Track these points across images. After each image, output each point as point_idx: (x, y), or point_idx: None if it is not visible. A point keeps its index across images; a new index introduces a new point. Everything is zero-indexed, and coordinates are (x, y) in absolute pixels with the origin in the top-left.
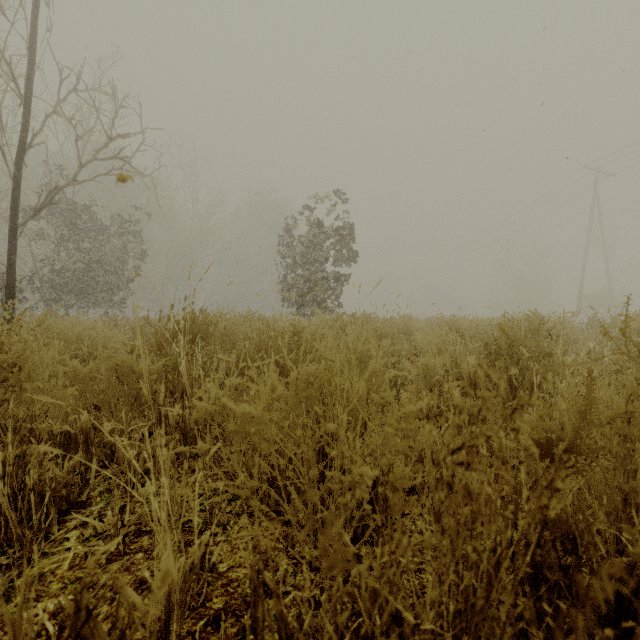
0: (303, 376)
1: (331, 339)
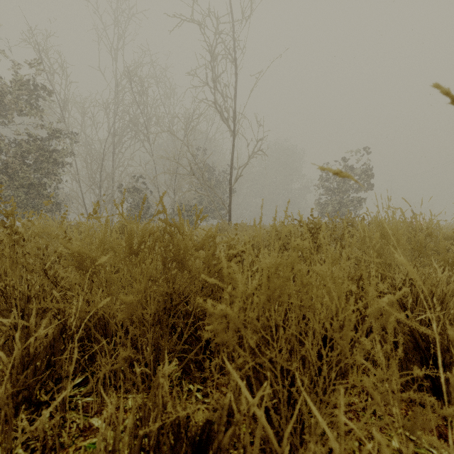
0: None
1: None
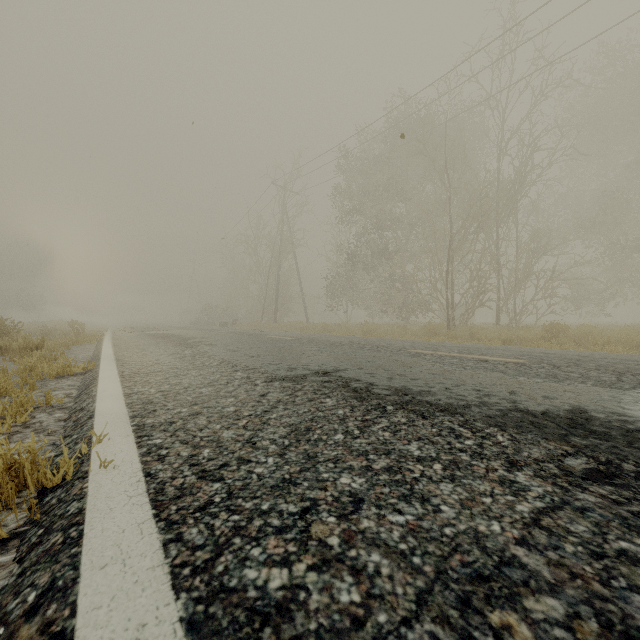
0: None
1: None
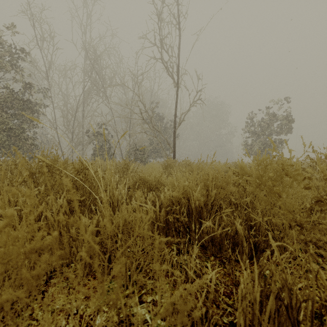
0: None
1: None
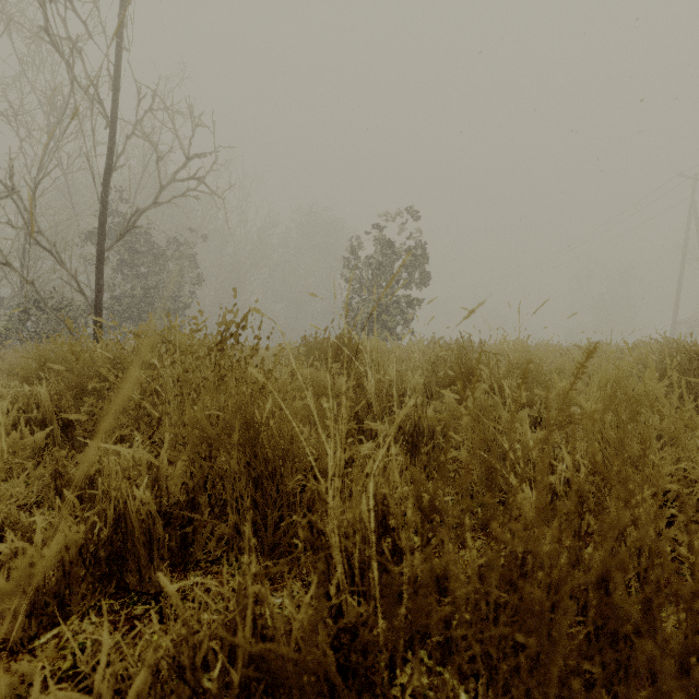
0: (605, 382)
1: (628, 348)
